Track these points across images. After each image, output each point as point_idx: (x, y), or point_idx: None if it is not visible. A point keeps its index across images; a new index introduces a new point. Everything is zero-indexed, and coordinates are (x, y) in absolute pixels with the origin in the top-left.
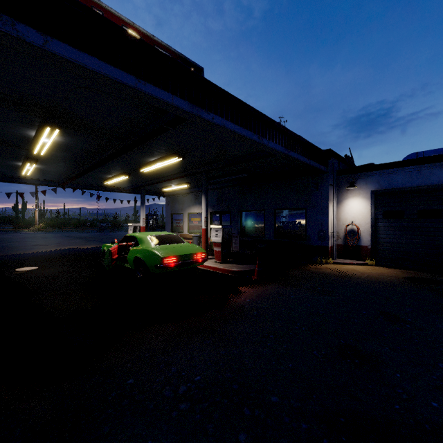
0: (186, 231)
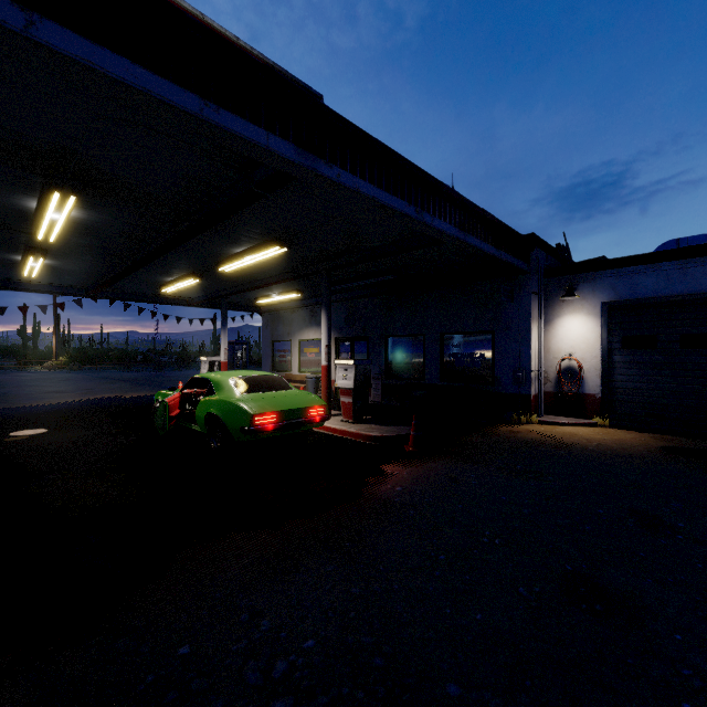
0: (296, 369)
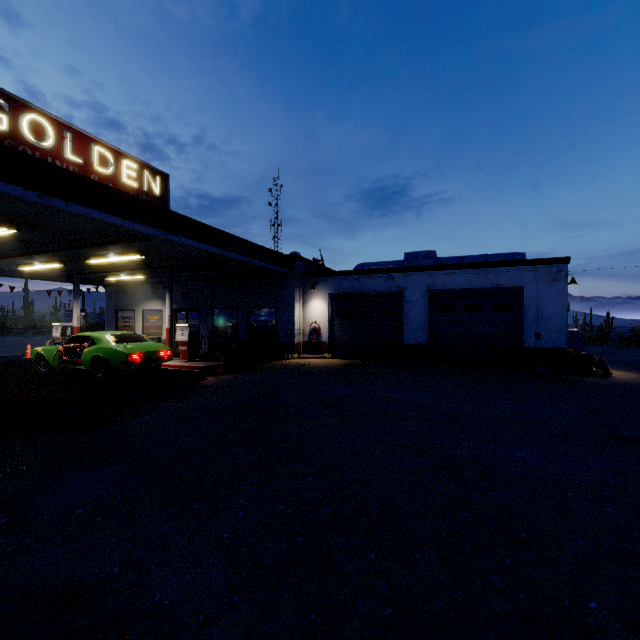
0: (140, 332)
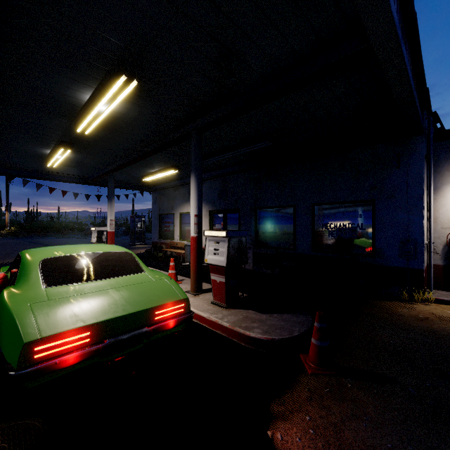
0: (177, 238)
